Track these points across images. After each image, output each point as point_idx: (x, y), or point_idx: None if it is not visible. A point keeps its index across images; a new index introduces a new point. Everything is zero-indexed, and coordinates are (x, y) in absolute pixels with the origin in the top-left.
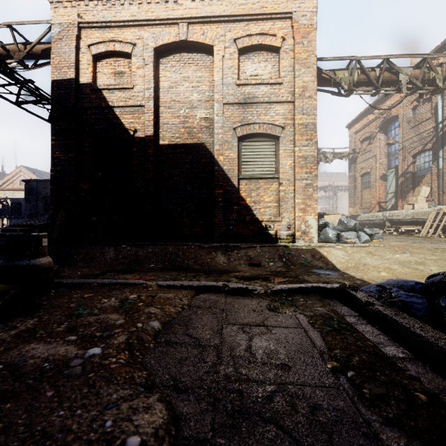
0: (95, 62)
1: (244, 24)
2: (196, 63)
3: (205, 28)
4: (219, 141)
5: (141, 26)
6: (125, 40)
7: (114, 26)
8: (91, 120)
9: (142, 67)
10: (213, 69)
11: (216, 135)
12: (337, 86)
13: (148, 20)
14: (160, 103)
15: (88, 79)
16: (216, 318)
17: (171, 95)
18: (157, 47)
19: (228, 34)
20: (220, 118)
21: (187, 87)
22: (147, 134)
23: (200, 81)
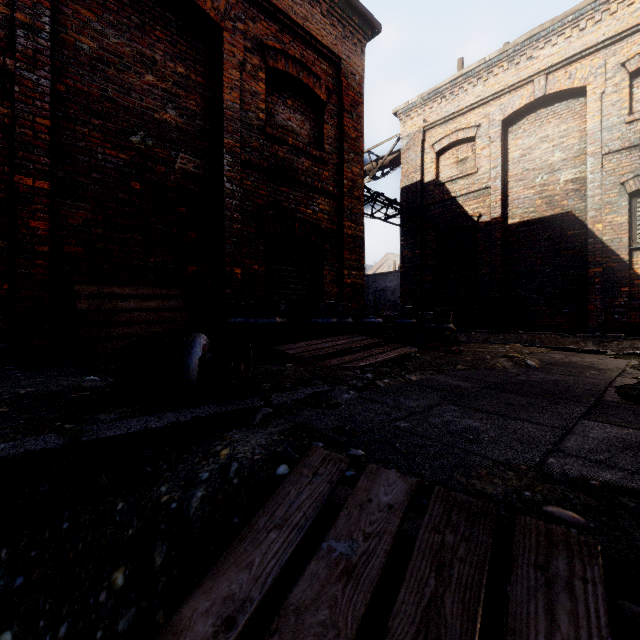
0: (438, 157)
1: (639, 35)
2: (558, 116)
3: (572, 69)
4: (594, 205)
5: (486, 102)
6: (468, 125)
7: (457, 115)
8: (434, 215)
9: (487, 146)
10: (586, 113)
11: (590, 199)
12: None
13: (495, 94)
14: (509, 178)
15: (432, 177)
16: (564, 355)
17: (523, 164)
18: (505, 118)
19: (611, 60)
20: (597, 175)
21: (544, 149)
22: (493, 216)
23: (564, 135)
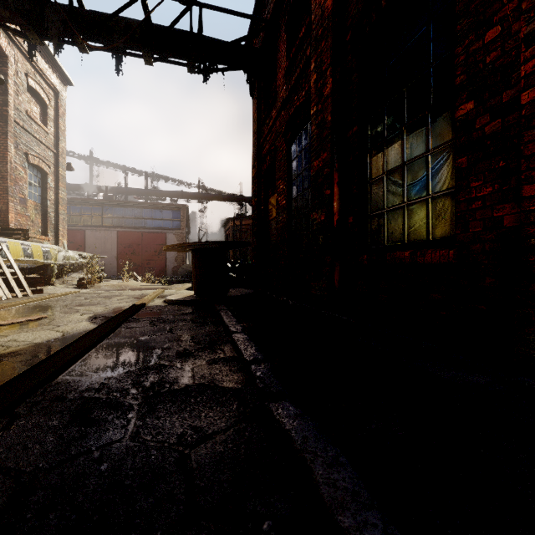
0: None
1: None
2: None
3: None
4: None
5: None
6: None
7: None
8: None
9: None
10: None
11: None
12: (212, 61)
13: None
14: None
15: None
16: None
17: None
18: None
19: None
20: None
21: None
22: None
23: None
